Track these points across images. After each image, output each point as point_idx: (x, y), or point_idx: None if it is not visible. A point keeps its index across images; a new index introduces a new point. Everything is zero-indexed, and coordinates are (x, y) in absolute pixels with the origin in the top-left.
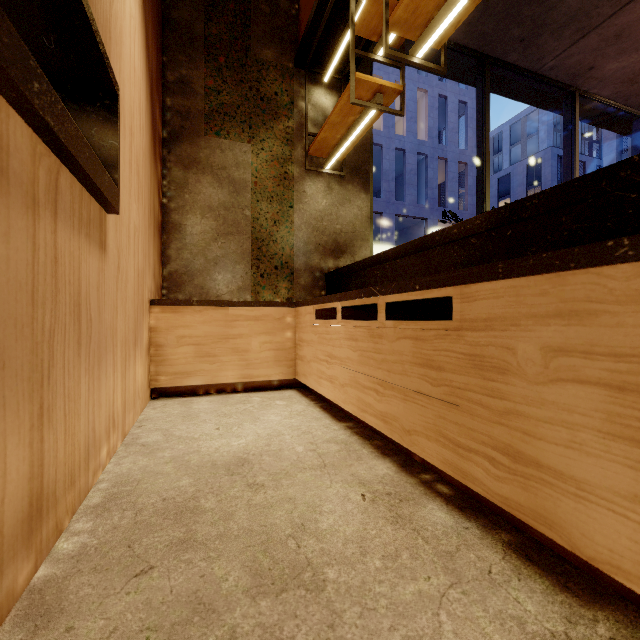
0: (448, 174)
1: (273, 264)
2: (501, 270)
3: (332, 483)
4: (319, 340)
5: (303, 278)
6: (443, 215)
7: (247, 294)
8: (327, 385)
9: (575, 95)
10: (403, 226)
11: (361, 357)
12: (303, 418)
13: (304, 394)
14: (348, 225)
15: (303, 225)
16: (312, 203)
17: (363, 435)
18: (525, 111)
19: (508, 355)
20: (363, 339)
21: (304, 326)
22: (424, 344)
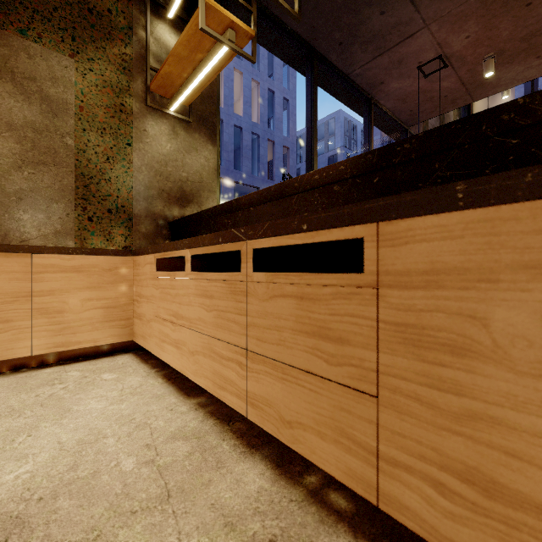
0: (275, 154)
1: (105, 206)
2: (462, 194)
3: (181, 541)
4: (162, 296)
5: (144, 225)
6: (283, 177)
7: (69, 240)
8: (172, 351)
9: (371, 101)
10: (240, 192)
11: (218, 319)
12: (139, 399)
13: (143, 359)
14: (195, 174)
15: (144, 167)
16: (155, 145)
17: (220, 416)
18: (327, 117)
19: (473, 327)
20: (221, 296)
21: (143, 279)
22: (315, 305)
